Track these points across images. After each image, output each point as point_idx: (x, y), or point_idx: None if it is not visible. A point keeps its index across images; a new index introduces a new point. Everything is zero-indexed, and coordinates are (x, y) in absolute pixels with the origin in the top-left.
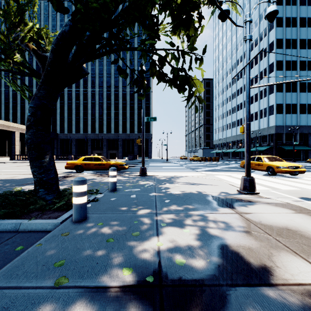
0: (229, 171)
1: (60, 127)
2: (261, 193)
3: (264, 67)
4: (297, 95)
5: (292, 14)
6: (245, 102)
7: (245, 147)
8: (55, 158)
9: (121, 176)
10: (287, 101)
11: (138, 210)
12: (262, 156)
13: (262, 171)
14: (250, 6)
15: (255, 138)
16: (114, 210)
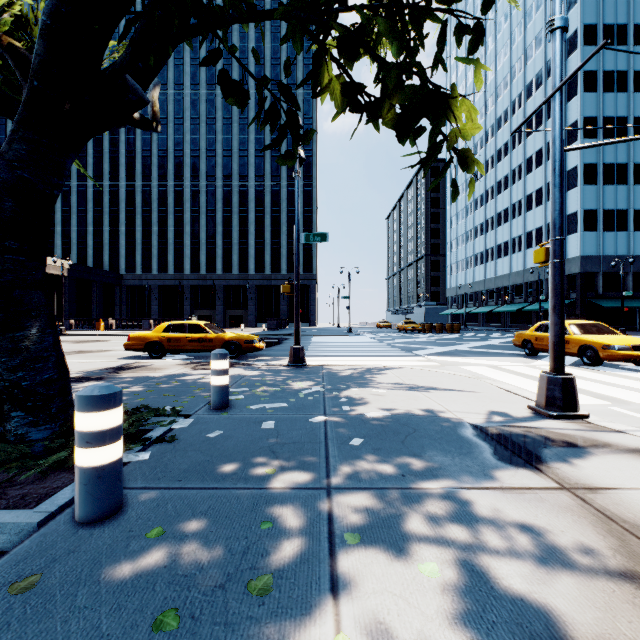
0: (490, 356)
1: (126, 260)
2: (591, 414)
3: None
4: (629, 190)
5: (617, 17)
6: (551, 186)
7: (551, 299)
8: (115, 326)
9: (247, 368)
10: (607, 204)
11: (278, 473)
12: (566, 321)
13: (568, 355)
14: (525, 3)
15: (536, 283)
16: (211, 473)
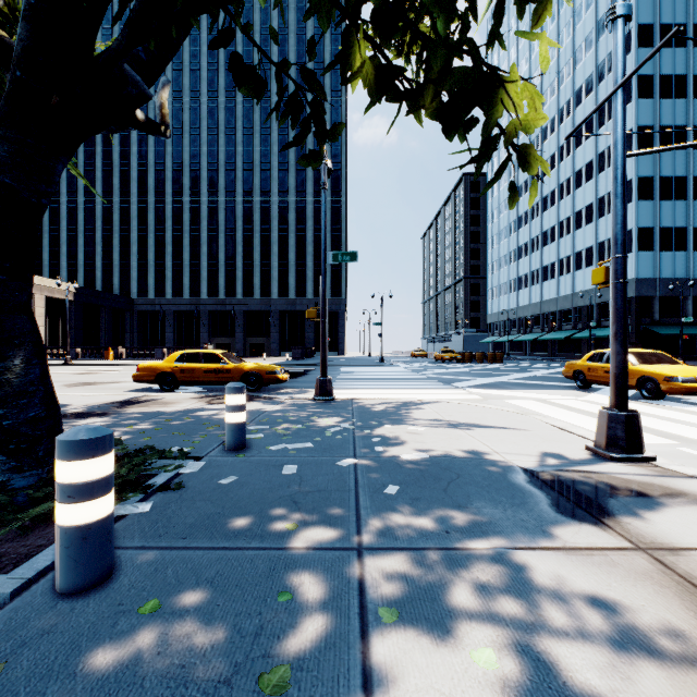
0: (537, 388)
1: (137, 284)
2: (658, 456)
3: (607, 142)
4: (688, 206)
5: (675, 16)
6: (612, 196)
7: (612, 325)
8: (125, 355)
9: (268, 402)
10: (665, 221)
11: (300, 529)
12: None
13: None
14: (573, 1)
15: (586, 308)
16: (221, 529)
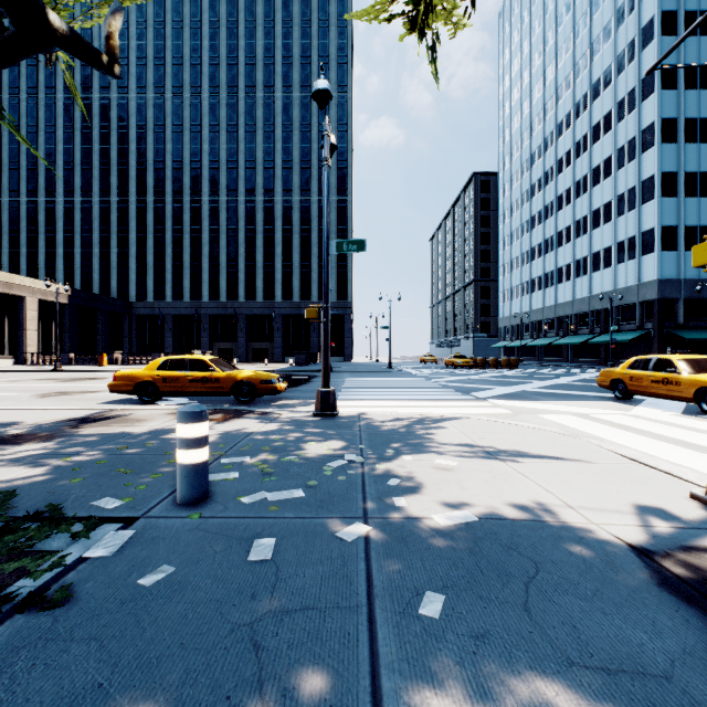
0: (570, 399)
1: (136, 286)
2: None
3: (627, 136)
4: None
5: (700, 3)
6: None
7: None
8: (121, 361)
9: (259, 418)
10: (689, 219)
11: None
12: (673, 356)
13: (678, 400)
14: None
15: (604, 311)
16: None
